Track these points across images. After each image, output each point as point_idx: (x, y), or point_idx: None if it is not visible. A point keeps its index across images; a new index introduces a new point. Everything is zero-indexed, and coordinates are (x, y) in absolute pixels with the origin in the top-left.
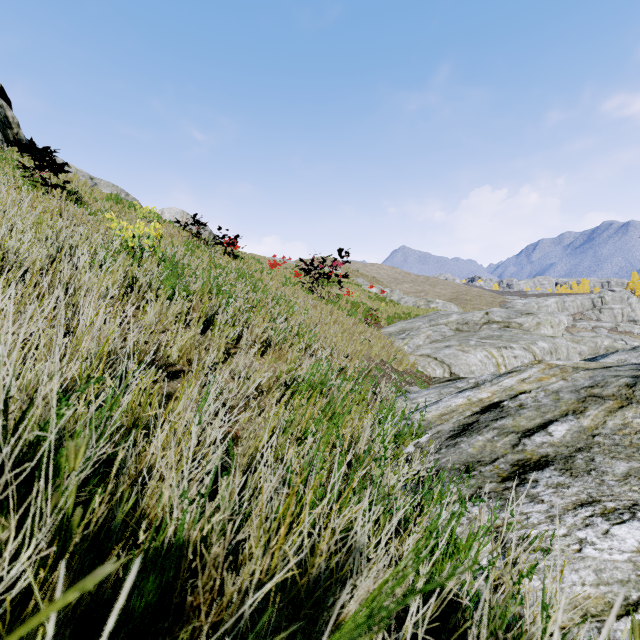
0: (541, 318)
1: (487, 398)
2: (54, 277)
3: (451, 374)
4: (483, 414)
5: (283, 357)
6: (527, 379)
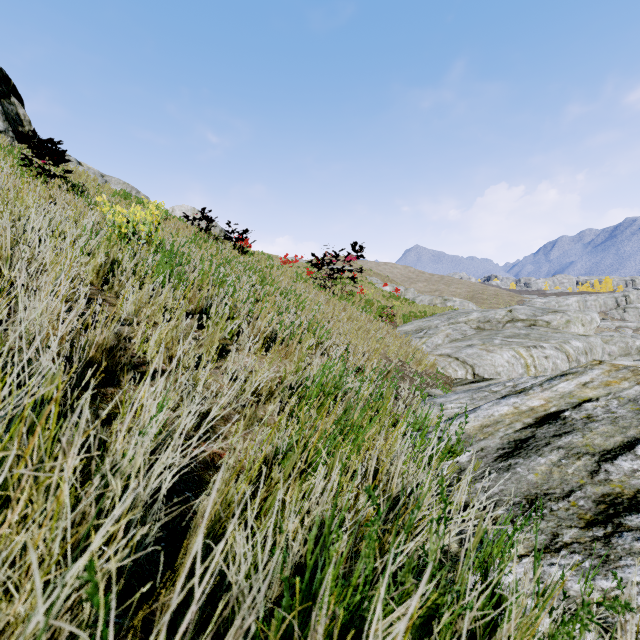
0: (571, 316)
1: (540, 406)
2: (2, 253)
3: (474, 375)
4: (539, 427)
5: (290, 355)
6: (589, 383)
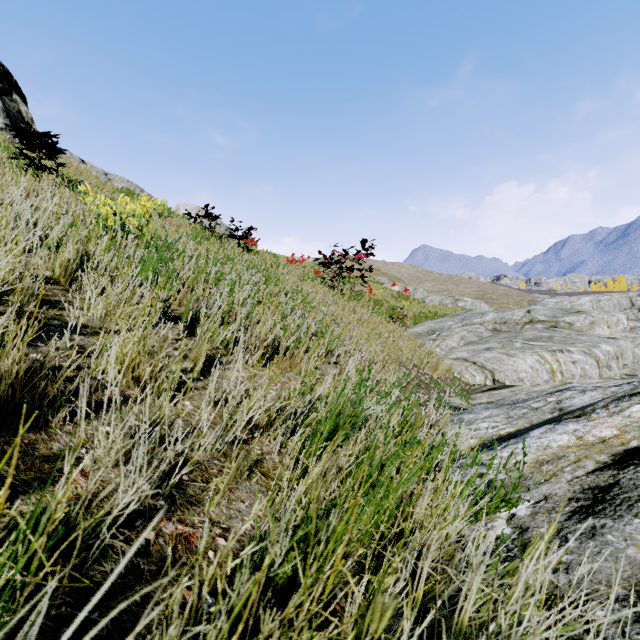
0: (595, 317)
1: (614, 438)
2: None
3: (494, 381)
4: (623, 470)
5: (295, 367)
6: None
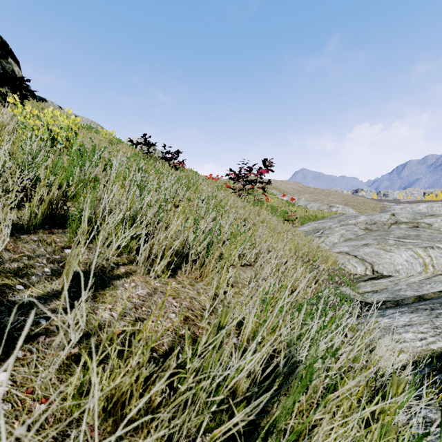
0: None
1: None
2: None
3: (373, 272)
4: None
5: (206, 276)
6: None
